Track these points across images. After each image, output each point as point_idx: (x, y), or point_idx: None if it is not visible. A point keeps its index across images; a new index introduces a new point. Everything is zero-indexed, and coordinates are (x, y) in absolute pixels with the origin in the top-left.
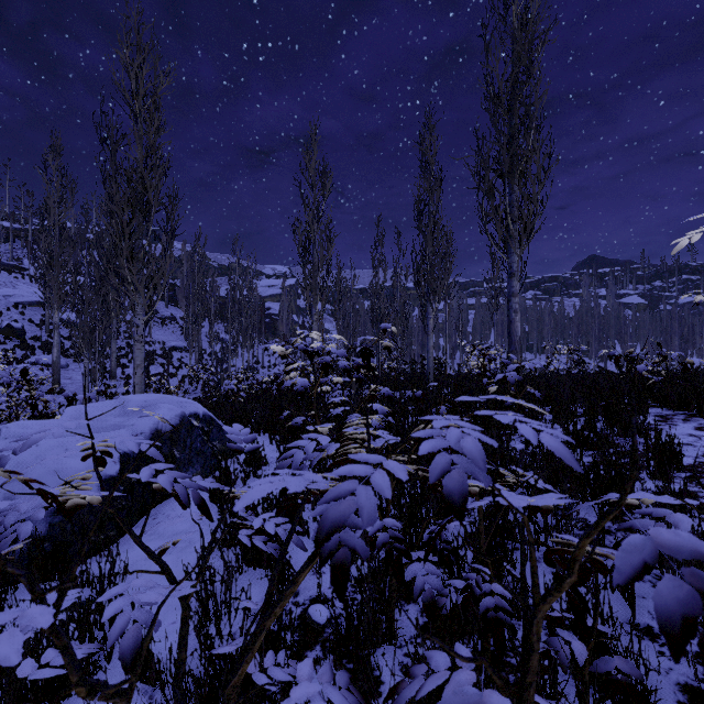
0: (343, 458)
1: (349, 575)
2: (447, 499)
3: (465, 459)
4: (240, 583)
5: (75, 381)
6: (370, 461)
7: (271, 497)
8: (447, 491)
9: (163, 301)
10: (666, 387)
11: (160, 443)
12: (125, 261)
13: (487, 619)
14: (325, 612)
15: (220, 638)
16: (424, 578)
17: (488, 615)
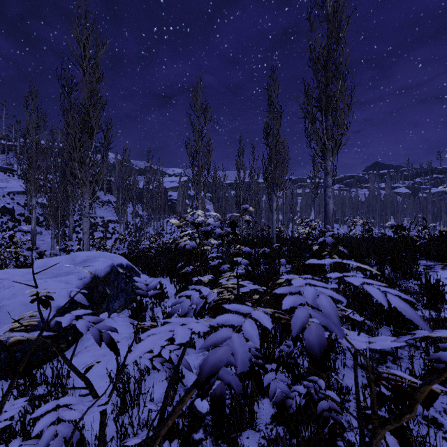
0: (219, 302)
1: (225, 407)
2: (308, 351)
3: (320, 313)
4: (148, 382)
5: (46, 242)
6: (241, 311)
7: None
8: (308, 343)
9: (103, 191)
10: (428, 247)
11: (86, 291)
12: (77, 164)
13: (323, 418)
14: (206, 404)
15: (132, 427)
16: (276, 384)
17: (324, 415)
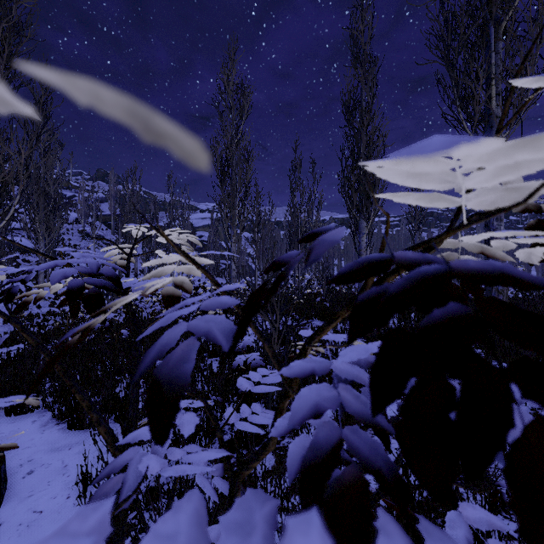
0: None
1: None
2: None
3: None
4: None
5: None
6: None
7: None
8: None
9: (111, 230)
10: None
11: None
12: None
13: None
14: None
15: None
16: None
17: None
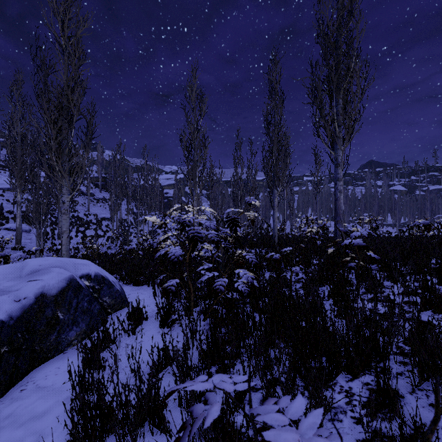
0: None
1: None
2: None
3: None
4: None
5: (33, 240)
6: None
7: (142, 363)
8: None
9: (98, 188)
10: None
11: None
12: (54, 154)
13: None
14: None
15: None
16: None
17: None
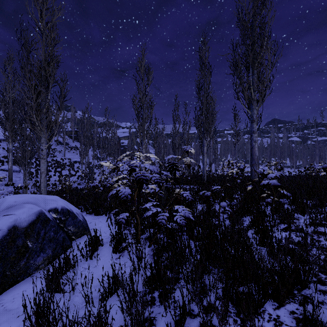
0: None
1: None
2: None
3: None
4: None
5: (22, 178)
6: None
7: (96, 286)
8: None
9: (72, 139)
10: None
11: None
12: (34, 113)
13: None
14: None
15: None
16: None
17: None
